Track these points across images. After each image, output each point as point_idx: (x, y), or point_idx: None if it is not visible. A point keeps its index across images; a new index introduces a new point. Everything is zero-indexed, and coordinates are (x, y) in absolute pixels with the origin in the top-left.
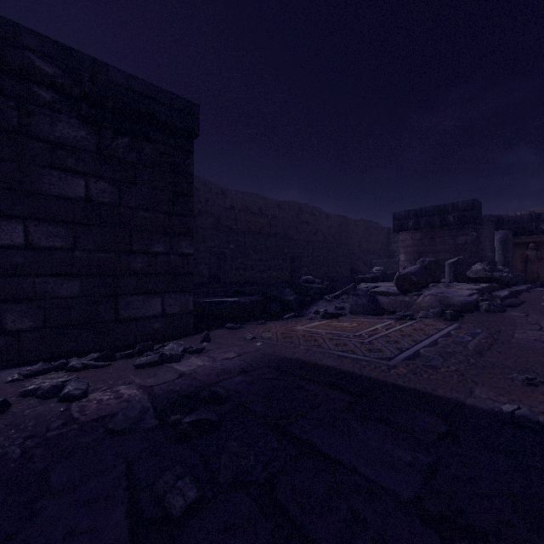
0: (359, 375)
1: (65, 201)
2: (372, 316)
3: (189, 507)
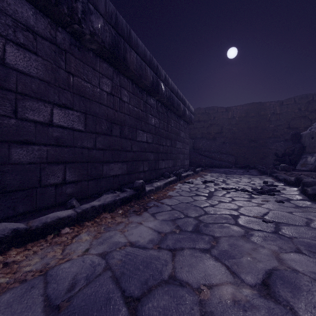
0: None
1: None
2: None
3: None
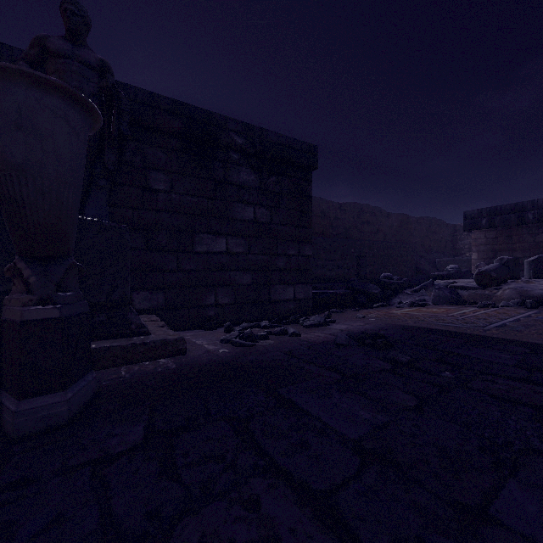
0: (464, 333)
1: (244, 222)
2: (455, 305)
3: (409, 362)
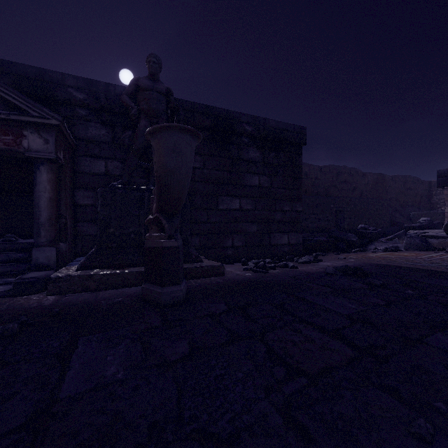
0: (428, 269)
1: (251, 187)
2: (425, 251)
3: (381, 285)
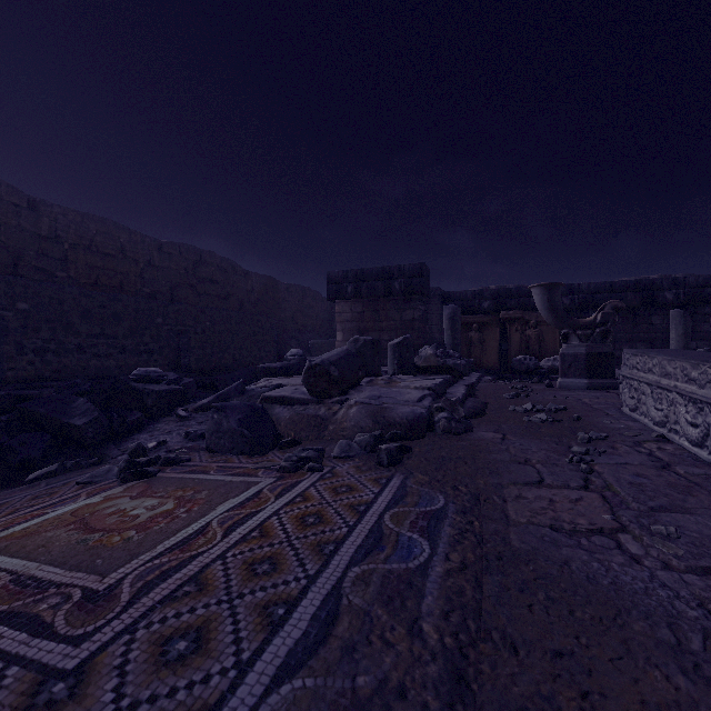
0: None
1: None
2: (244, 459)
3: None
